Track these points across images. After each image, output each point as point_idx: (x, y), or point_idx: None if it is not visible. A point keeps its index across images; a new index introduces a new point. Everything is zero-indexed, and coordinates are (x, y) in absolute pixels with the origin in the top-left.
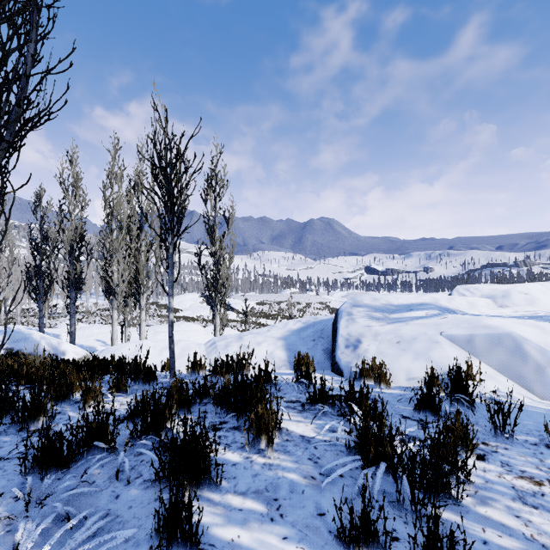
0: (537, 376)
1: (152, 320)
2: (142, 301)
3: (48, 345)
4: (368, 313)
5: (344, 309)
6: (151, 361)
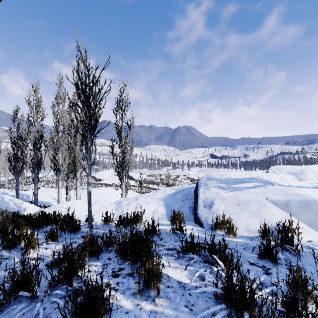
0: None
1: (86, 185)
2: (77, 175)
3: (14, 205)
4: (217, 184)
5: (202, 182)
6: (80, 214)
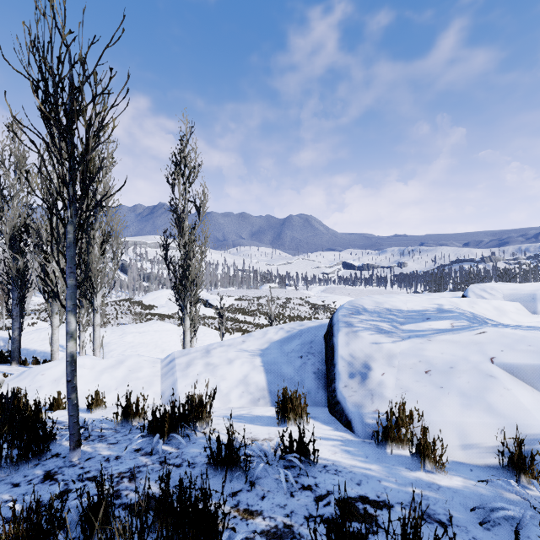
0: None
1: (124, 317)
2: (96, 302)
3: None
4: (373, 323)
5: (341, 318)
6: (82, 390)
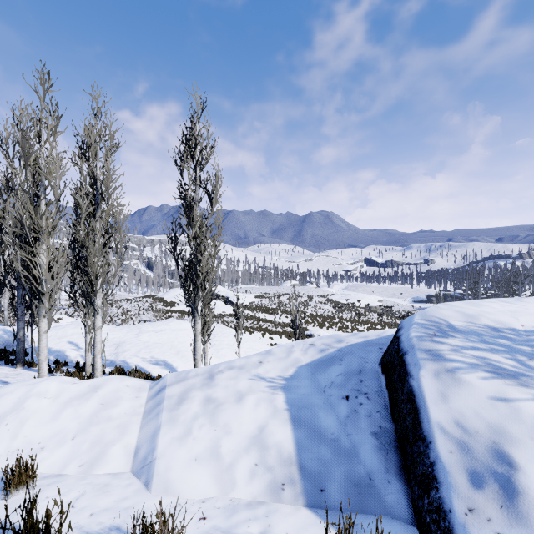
0: None
1: (146, 314)
2: (96, 302)
3: None
4: (478, 354)
5: (417, 343)
6: (27, 437)
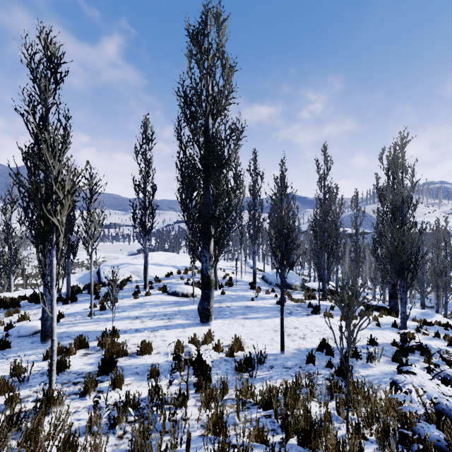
0: (142, 275)
1: None
2: None
3: None
4: (109, 267)
5: (102, 267)
6: None
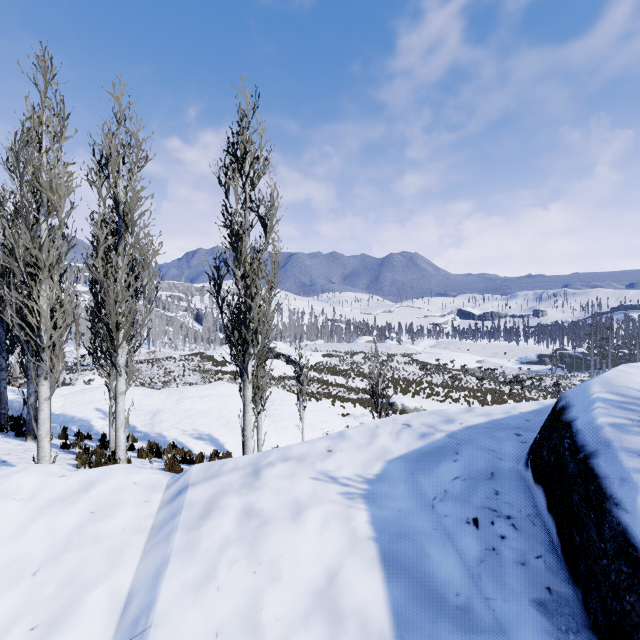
0: None
1: (192, 375)
2: (119, 360)
3: None
4: None
5: (616, 437)
6: None
